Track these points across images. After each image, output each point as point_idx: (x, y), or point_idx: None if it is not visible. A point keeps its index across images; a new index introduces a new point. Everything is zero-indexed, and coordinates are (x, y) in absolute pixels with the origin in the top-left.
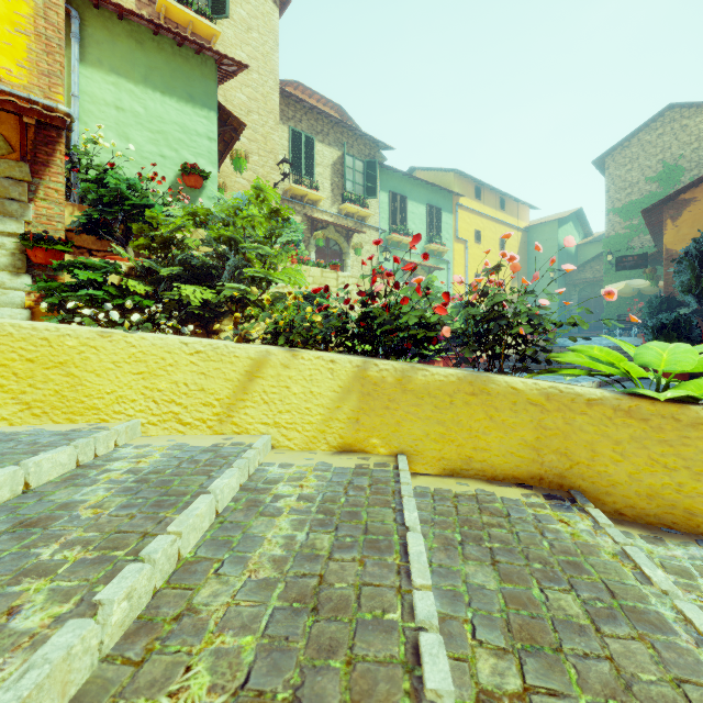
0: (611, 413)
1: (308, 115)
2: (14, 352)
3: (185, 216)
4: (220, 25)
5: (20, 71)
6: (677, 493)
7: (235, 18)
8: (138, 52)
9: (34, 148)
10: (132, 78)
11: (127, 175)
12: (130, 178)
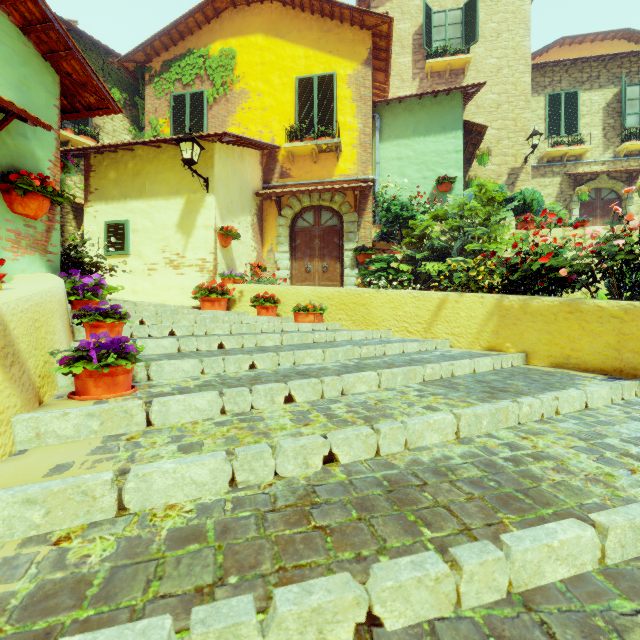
0: None
1: (569, 72)
2: (350, 300)
3: (429, 220)
4: (472, 50)
5: (354, 167)
6: None
7: (485, 34)
8: (410, 117)
9: (359, 203)
10: (406, 136)
11: (404, 198)
12: (403, 202)
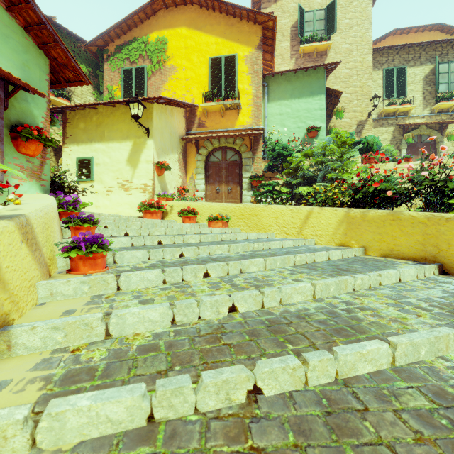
0: None
1: (399, 53)
2: (246, 212)
3: (301, 157)
4: (332, 38)
5: (249, 120)
6: None
7: (341, 27)
8: (288, 85)
9: (253, 145)
10: (286, 98)
11: (284, 141)
12: (284, 144)
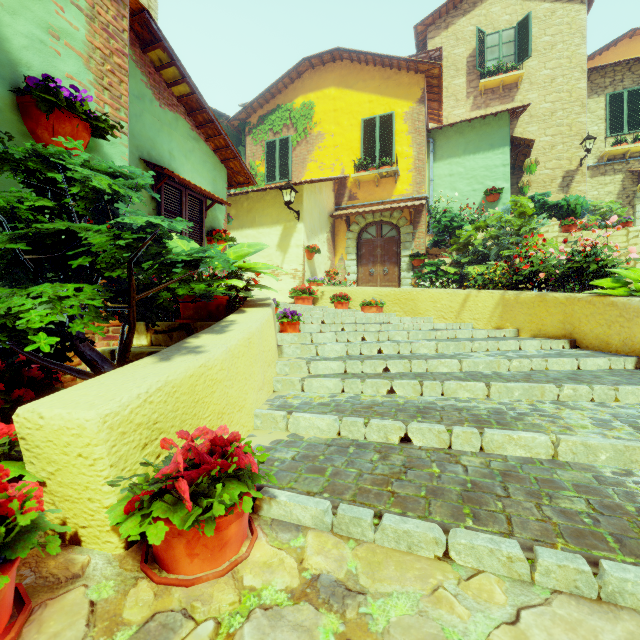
0: (585, 304)
1: (632, 69)
2: (402, 296)
3: (471, 231)
4: (525, 64)
5: (409, 188)
6: (603, 335)
7: (539, 48)
8: (461, 138)
9: (414, 217)
10: (457, 155)
11: (455, 209)
12: (453, 213)
